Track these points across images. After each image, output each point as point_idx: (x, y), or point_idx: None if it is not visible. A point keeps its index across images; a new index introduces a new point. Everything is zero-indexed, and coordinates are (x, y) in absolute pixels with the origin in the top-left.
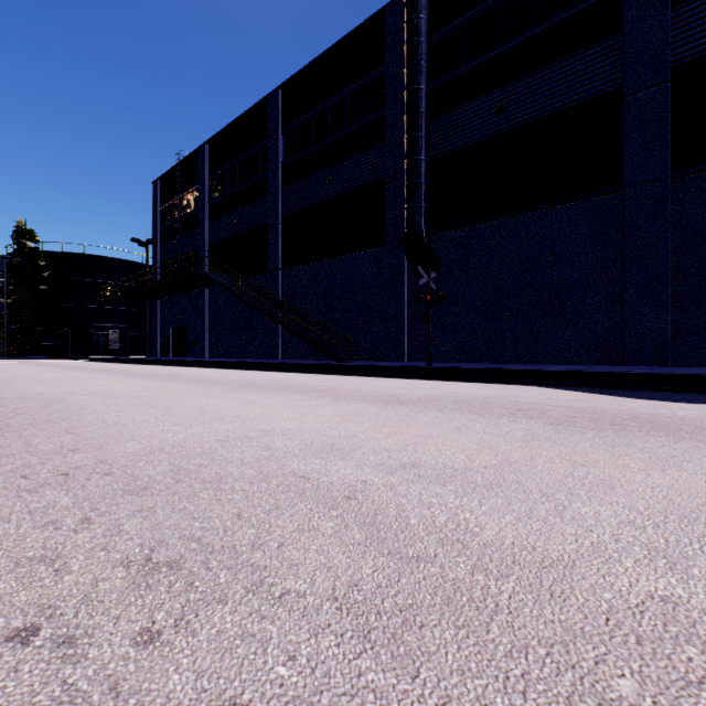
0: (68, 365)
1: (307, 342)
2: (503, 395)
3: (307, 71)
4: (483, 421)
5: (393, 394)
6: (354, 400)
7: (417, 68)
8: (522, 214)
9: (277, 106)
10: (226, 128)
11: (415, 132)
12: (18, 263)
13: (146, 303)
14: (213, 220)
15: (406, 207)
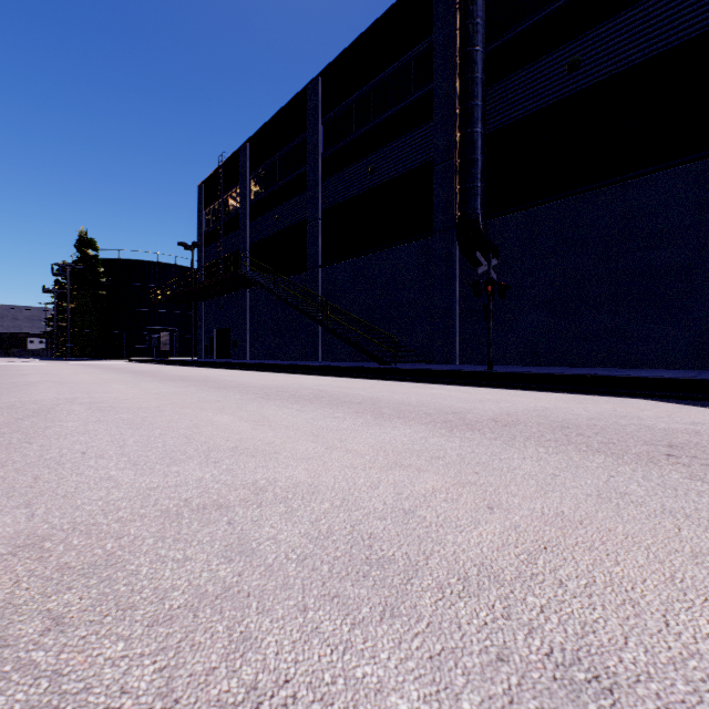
0: (114, 367)
1: (347, 343)
2: (615, 414)
3: (347, 53)
4: (637, 476)
5: (454, 409)
6: (403, 420)
7: (472, 28)
8: (603, 187)
9: (317, 95)
10: (266, 124)
11: (469, 101)
12: (80, 270)
13: (191, 306)
14: (254, 219)
15: (459, 188)
